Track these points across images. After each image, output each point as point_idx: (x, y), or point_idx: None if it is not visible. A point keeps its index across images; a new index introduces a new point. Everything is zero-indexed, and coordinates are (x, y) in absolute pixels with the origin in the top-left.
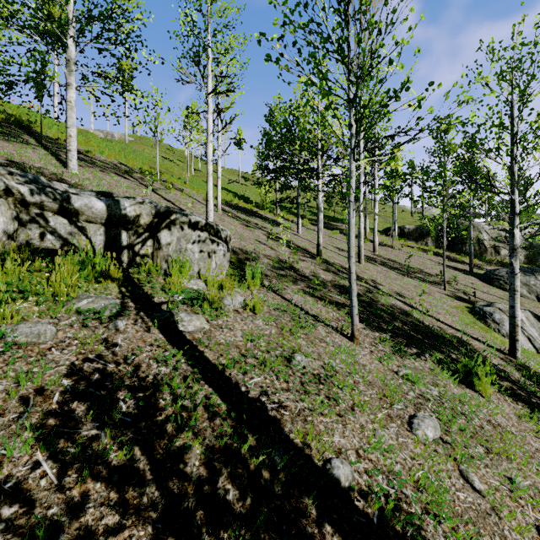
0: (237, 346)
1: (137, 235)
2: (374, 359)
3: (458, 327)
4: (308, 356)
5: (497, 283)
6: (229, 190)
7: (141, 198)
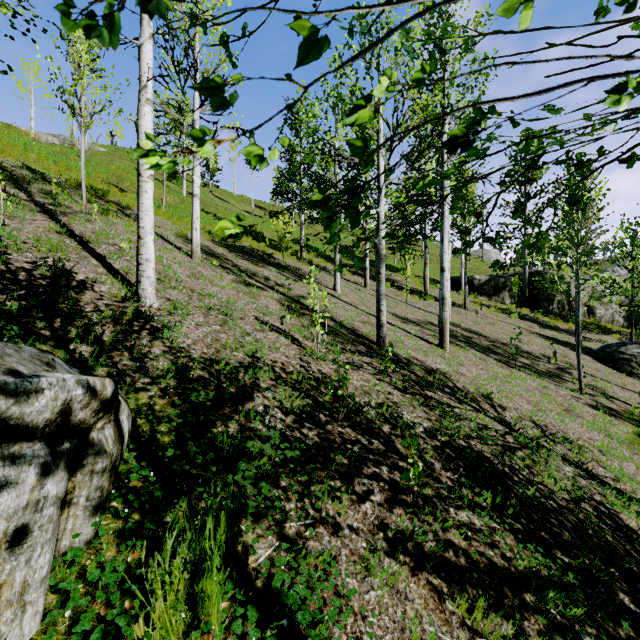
0: None
1: None
2: None
3: None
4: None
5: (627, 367)
6: None
7: None
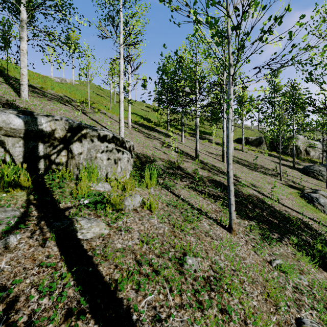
0: (133, 251)
1: (52, 147)
2: (250, 249)
3: (297, 210)
4: (197, 256)
5: (312, 174)
6: (138, 114)
7: (59, 116)
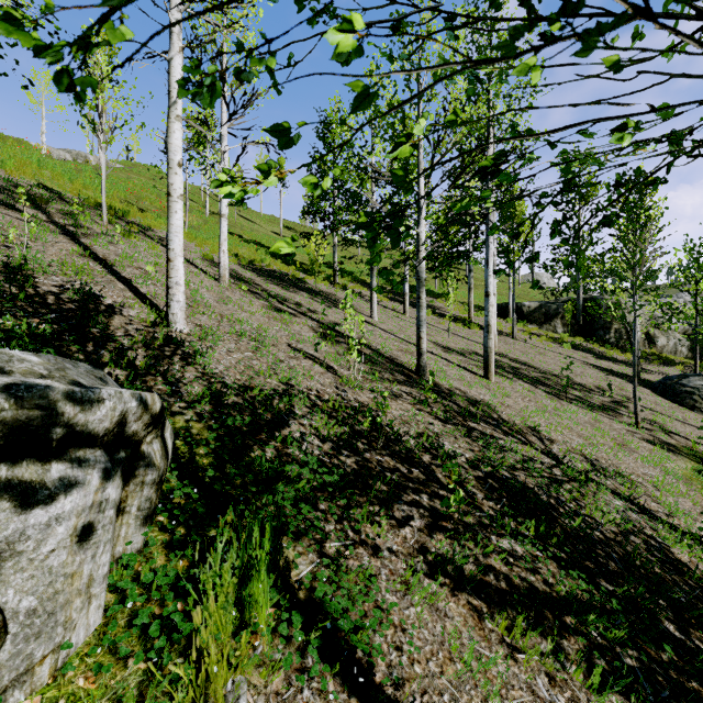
0: None
1: None
2: None
3: None
4: None
5: (689, 400)
6: (262, 244)
7: None
